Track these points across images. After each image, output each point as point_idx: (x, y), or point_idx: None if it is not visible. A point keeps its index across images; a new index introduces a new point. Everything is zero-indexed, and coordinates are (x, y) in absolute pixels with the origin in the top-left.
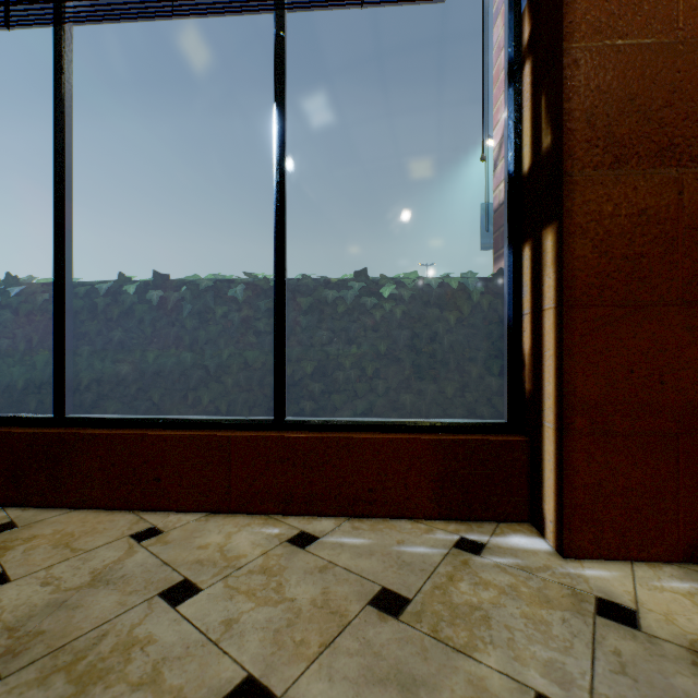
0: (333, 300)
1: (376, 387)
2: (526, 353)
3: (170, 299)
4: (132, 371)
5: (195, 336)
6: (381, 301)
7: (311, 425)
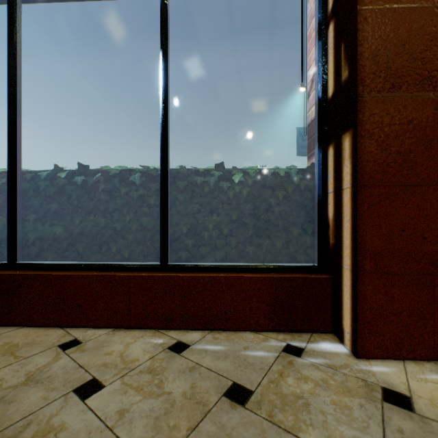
0: (200, 183)
1: (230, 242)
2: (330, 219)
3: (90, 182)
4: (64, 231)
5: (107, 207)
6: (233, 184)
7: (185, 268)
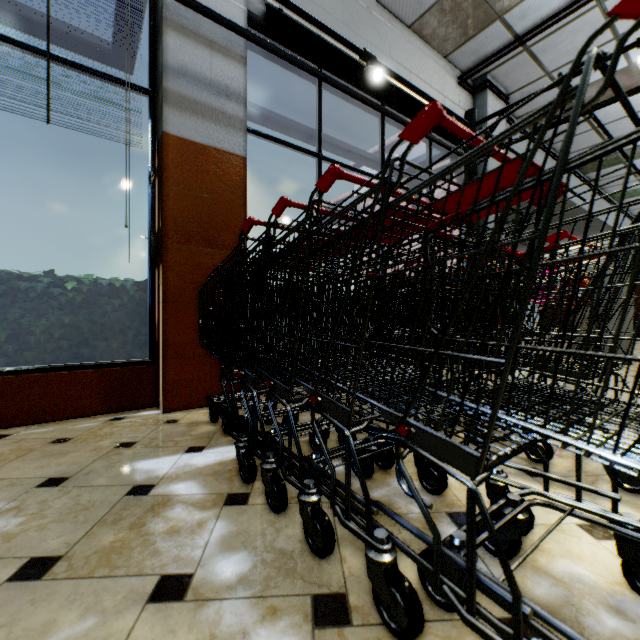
0: (26, 288)
1: (63, 345)
2: (157, 323)
3: None
4: None
5: None
6: (66, 291)
7: (6, 372)
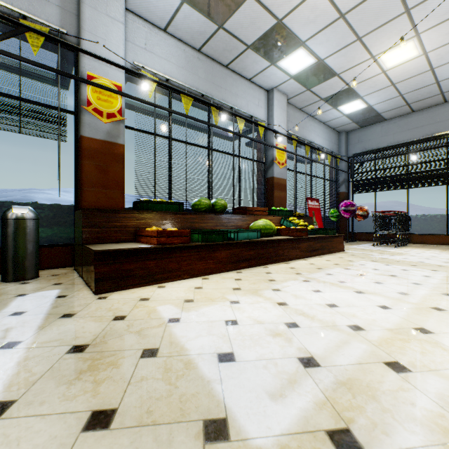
0: None
1: None
2: None
3: (425, 218)
4: (418, 227)
5: (430, 223)
6: None
7: None
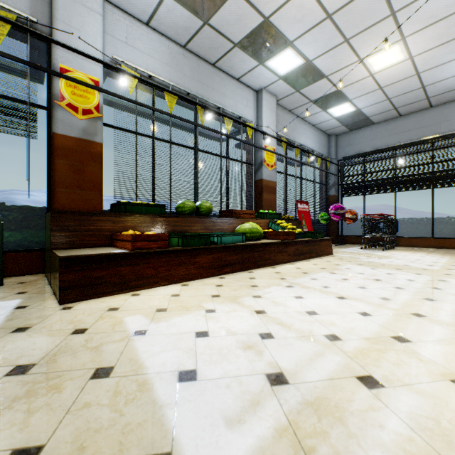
0: (442, 221)
1: (450, 233)
2: None
3: (412, 221)
4: (405, 231)
5: (416, 226)
6: (451, 221)
7: (438, 238)
